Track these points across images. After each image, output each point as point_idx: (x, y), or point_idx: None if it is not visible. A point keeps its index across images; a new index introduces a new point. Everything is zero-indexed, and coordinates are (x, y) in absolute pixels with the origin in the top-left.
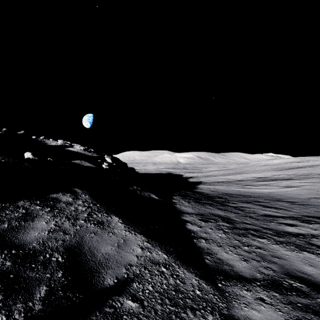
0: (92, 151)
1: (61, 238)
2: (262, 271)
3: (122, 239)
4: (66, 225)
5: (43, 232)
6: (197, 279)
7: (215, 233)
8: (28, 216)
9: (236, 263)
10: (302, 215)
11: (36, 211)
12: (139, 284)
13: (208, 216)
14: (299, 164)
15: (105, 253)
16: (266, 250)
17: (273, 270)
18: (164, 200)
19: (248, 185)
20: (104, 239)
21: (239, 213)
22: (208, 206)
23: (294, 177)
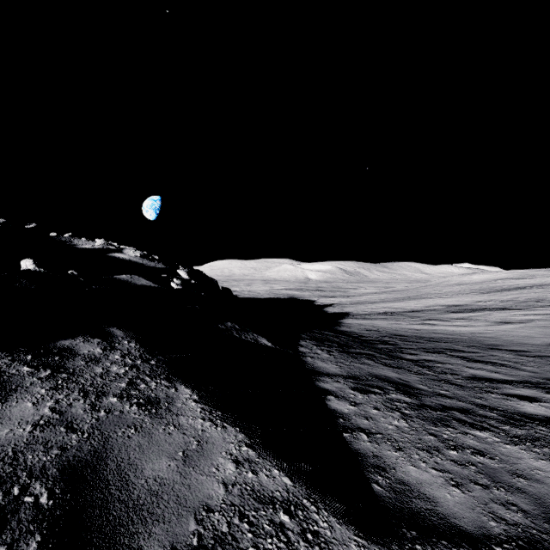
0: (156, 260)
1: (59, 442)
2: (499, 513)
3: (195, 439)
4: (76, 410)
5: (22, 428)
6: (360, 543)
7: (386, 418)
8: None
9: (440, 493)
10: (546, 377)
11: (19, 377)
12: None
13: (368, 380)
14: (519, 282)
15: (154, 477)
16: (495, 459)
17: (523, 510)
18: (284, 349)
19: (432, 319)
20: (155, 441)
21: (425, 373)
22: (365, 360)
23: (513, 305)
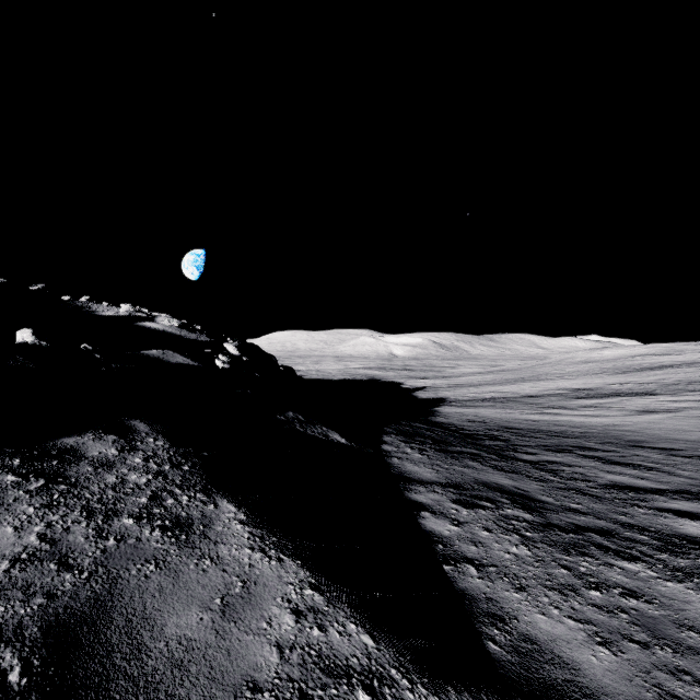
0: (197, 330)
1: (46, 586)
2: (667, 687)
3: (240, 579)
4: (75, 537)
5: None
6: None
7: (501, 543)
8: None
9: (582, 656)
10: None
11: None
12: None
13: (474, 489)
14: (664, 359)
15: (178, 639)
16: (654, 603)
17: None
18: (362, 447)
19: (553, 407)
20: (183, 582)
21: (549, 480)
22: (469, 462)
23: (657, 388)
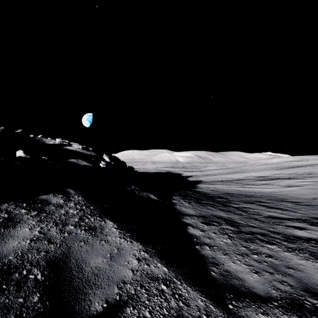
0: (90, 150)
1: (45, 249)
2: (277, 286)
3: (116, 248)
4: (52, 232)
5: (24, 241)
6: (203, 300)
7: (220, 238)
8: (9, 222)
9: (247, 276)
10: (310, 217)
11: (20, 215)
12: (133, 309)
13: (211, 218)
14: (299, 163)
15: (95, 267)
16: (278, 259)
17: (290, 285)
18: (164, 201)
19: (248, 184)
20: (95, 248)
21: (243, 214)
22: (209, 207)
23: (295, 176)
